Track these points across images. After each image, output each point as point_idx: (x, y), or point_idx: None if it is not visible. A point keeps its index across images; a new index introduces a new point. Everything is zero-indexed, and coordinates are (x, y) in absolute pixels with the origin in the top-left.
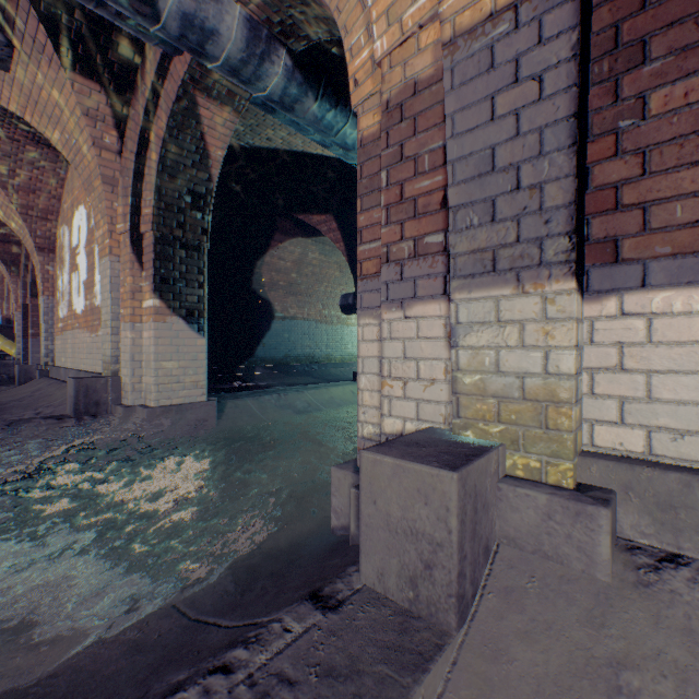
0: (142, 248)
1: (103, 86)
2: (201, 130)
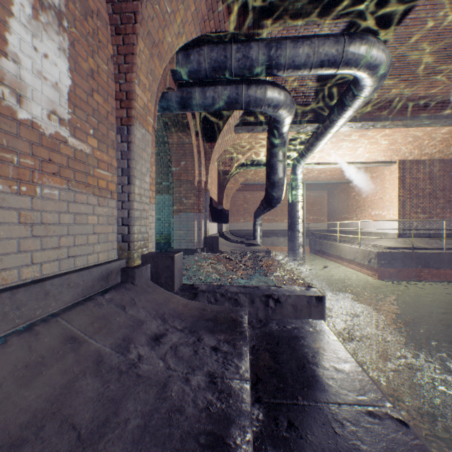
0: None
1: None
2: None
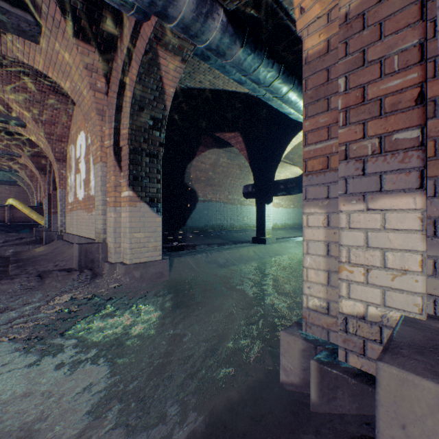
0: (121, 157)
1: (96, 48)
2: (160, 74)
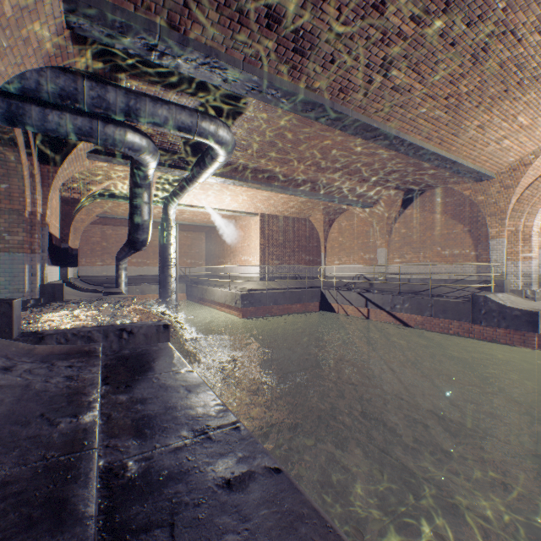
0: None
1: None
2: None
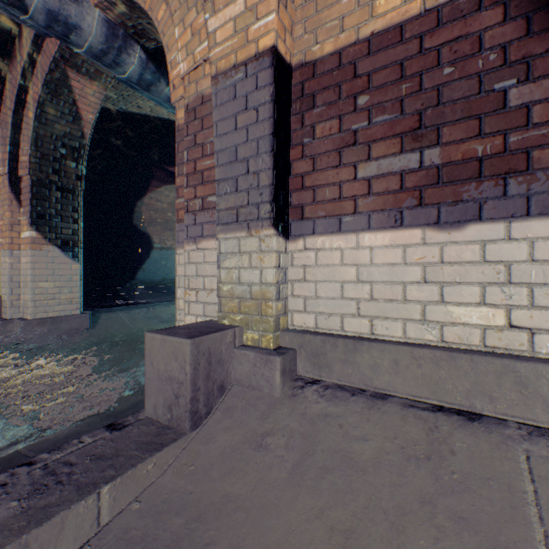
0: (20, 188)
1: None
2: (73, 97)
